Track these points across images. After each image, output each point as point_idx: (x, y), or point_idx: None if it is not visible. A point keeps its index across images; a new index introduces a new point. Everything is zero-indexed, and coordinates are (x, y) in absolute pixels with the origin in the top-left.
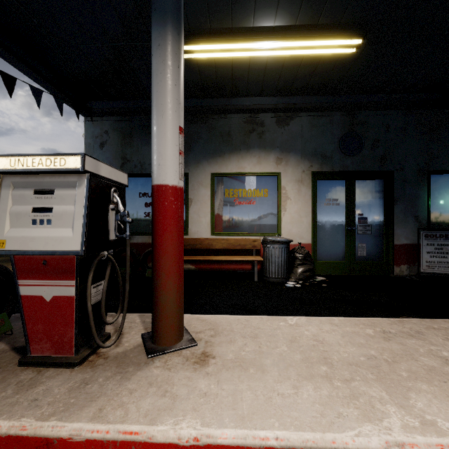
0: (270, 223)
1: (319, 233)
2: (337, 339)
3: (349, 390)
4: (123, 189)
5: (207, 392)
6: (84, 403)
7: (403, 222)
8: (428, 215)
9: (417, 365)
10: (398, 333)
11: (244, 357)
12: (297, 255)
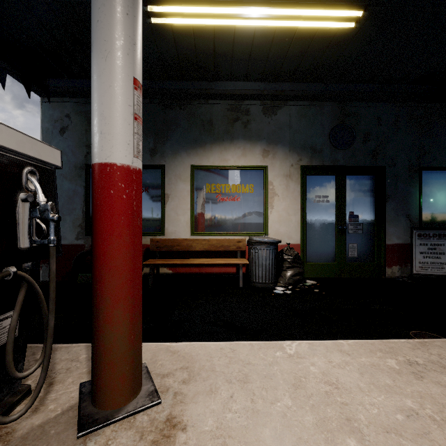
0: (256, 222)
1: (308, 233)
2: (356, 380)
3: None
4: (52, 171)
5: None
6: None
7: (394, 221)
8: (419, 213)
9: None
10: (427, 364)
11: (230, 425)
12: (285, 256)
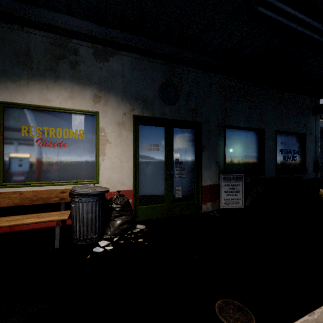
0: (87, 169)
1: (141, 179)
2: None
3: None
4: None
5: None
6: None
7: (208, 167)
8: (224, 160)
9: None
10: None
11: None
12: (114, 205)
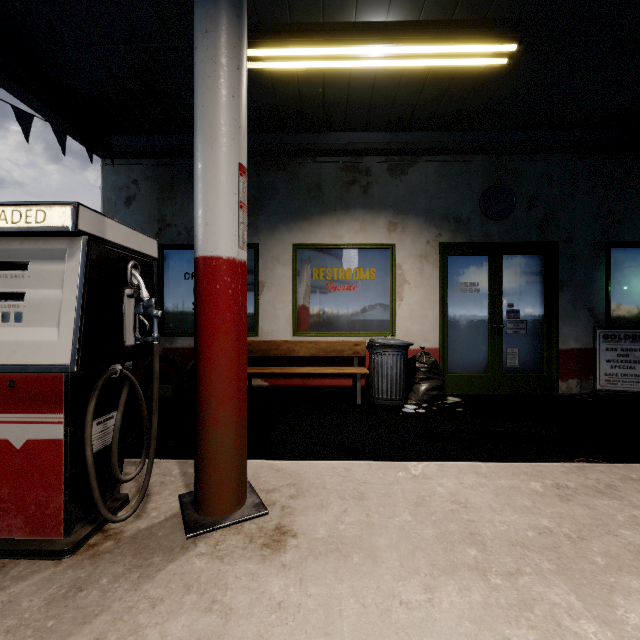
0: (379, 318)
1: (451, 334)
2: (488, 500)
3: (516, 592)
4: (150, 263)
5: (282, 601)
6: (70, 627)
7: (571, 317)
8: (607, 306)
9: (618, 543)
10: (579, 488)
11: (343, 534)
12: (419, 365)
